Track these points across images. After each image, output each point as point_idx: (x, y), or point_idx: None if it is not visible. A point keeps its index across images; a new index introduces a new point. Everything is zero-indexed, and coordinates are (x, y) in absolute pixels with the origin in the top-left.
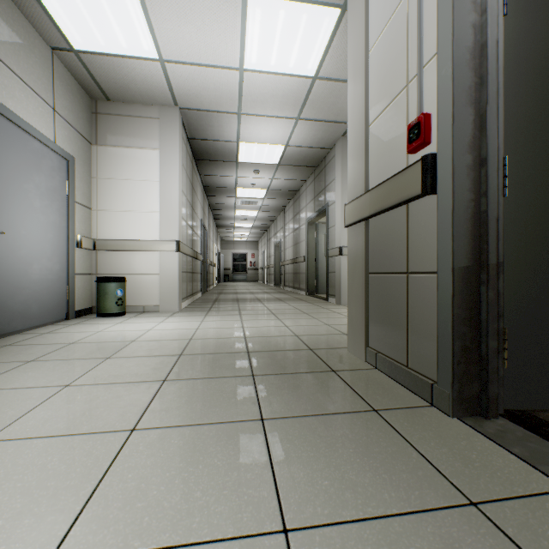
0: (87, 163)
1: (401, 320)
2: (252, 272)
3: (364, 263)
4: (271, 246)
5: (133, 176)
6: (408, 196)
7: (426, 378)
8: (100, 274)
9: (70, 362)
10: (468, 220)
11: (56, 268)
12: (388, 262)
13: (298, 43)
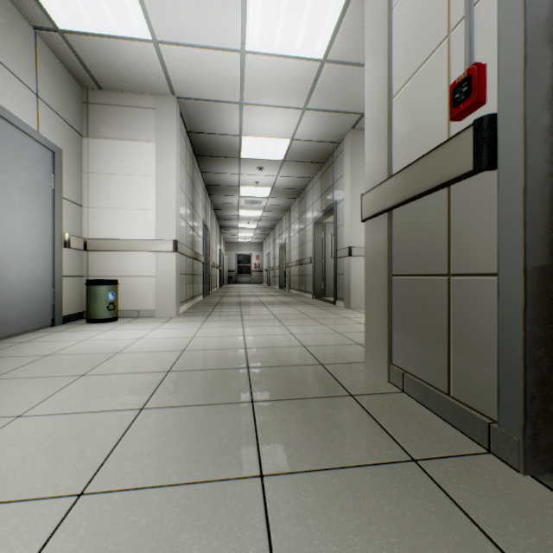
0: (77, 156)
1: (440, 334)
2: (257, 274)
3: (386, 263)
4: (276, 247)
5: (127, 170)
6: (453, 174)
7: (479, 414)
8: (92, 276)
9: (36, 381)
10: (545, 203)
11: (39, 270)
12: (419, 261)
13: (305, 19)
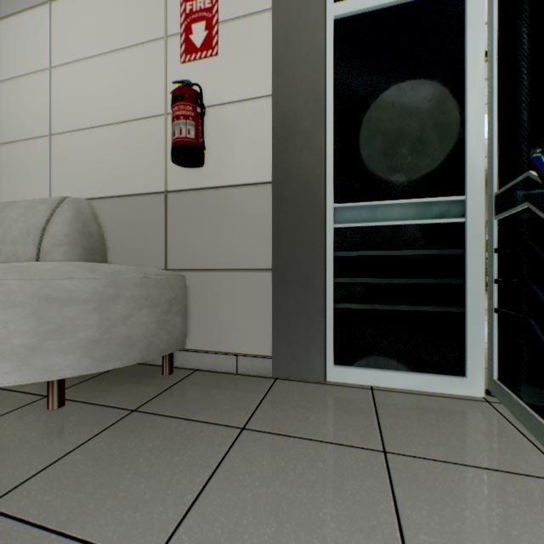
0: None
1: None
2: None
3: None
4: None
5: None
6: None
7: None
8: None
9: None
10: None
11: None
12: None
13: None
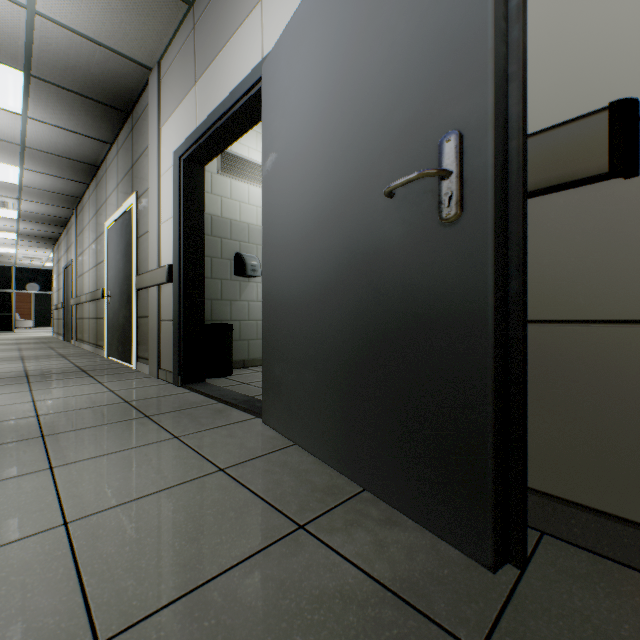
0: None
1: None
2: None
3: None
4: None
5: None
6: None
7: None
8: None
9: None
10: None
11: None
12: None
13: None
